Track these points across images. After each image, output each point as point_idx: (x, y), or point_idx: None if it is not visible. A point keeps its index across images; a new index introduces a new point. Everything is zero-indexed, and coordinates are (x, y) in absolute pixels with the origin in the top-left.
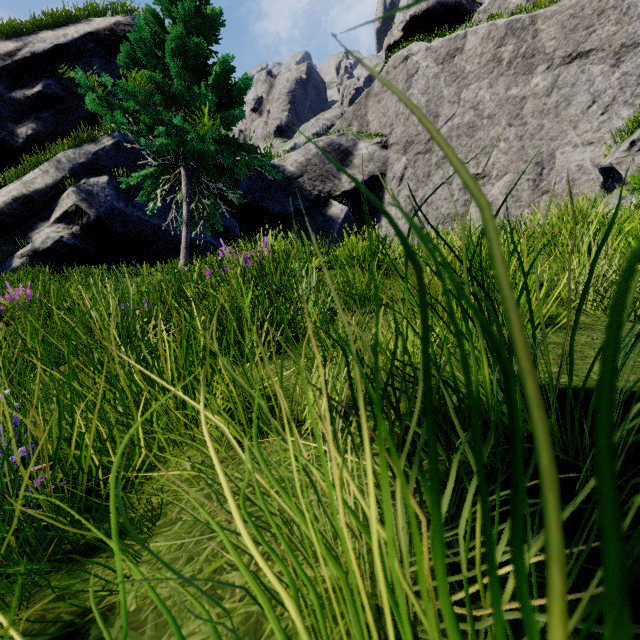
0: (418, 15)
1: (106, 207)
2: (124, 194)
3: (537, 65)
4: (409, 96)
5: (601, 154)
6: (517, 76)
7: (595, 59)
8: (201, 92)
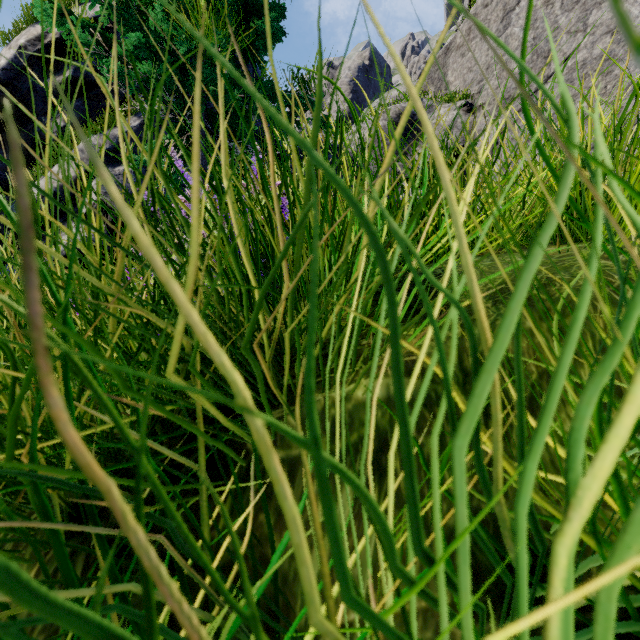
0: None
1: None
2: None
3: None
4: (506, 38)
5: None
6: None
7: None
8: None
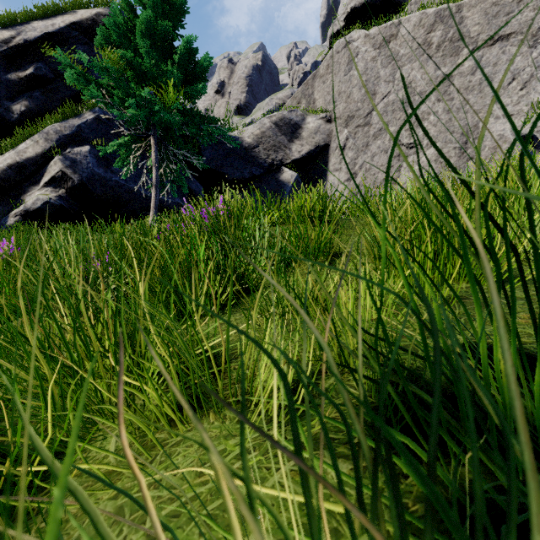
0: (358, 7)
1: (88, 173)
2: (104, 161)
3: (463, 48)
4: (350, 77)
5: (520, 125)
6: (445, 57)
7: (515, 41)
8: (168, 69)
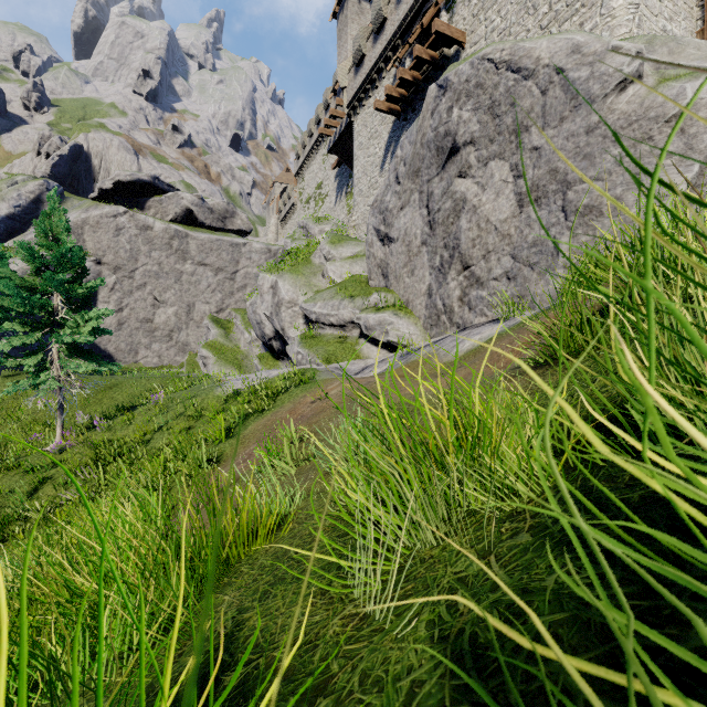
0: (125, 182)
1: None
2: None
3: (188, 259)
4: (118, 240)
5: (212, 309)
6: (180, 259)
7: (209, 269)
8: None
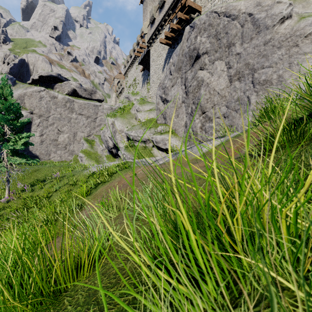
0: (44, 76)
1: None
2: None
3: (74, 112)
4: (41, 103)
5: (85, 135)
6: (70, 112)
7: (84, 116)
8: None
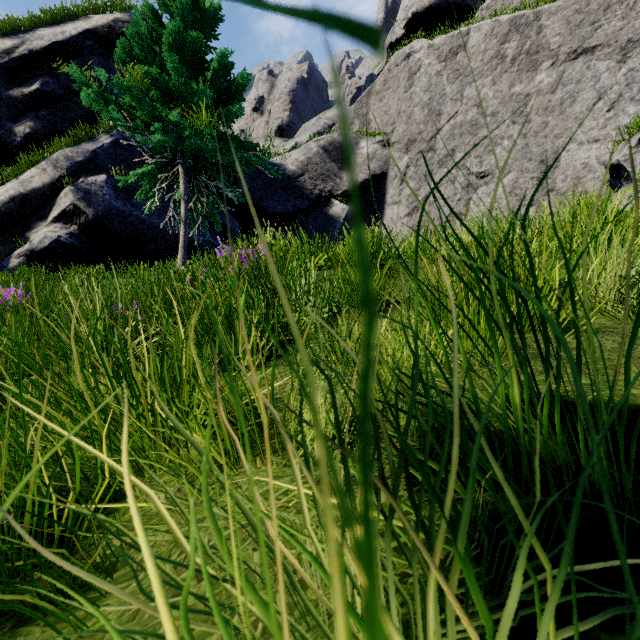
0: (420, 12)
1: (104, 206)
2: (122, 193)
3: (541, 61)
4: (411, 94)
5: (607, 151)
6: (521, 73)
7: (601, 55)
8: (199, 88)
